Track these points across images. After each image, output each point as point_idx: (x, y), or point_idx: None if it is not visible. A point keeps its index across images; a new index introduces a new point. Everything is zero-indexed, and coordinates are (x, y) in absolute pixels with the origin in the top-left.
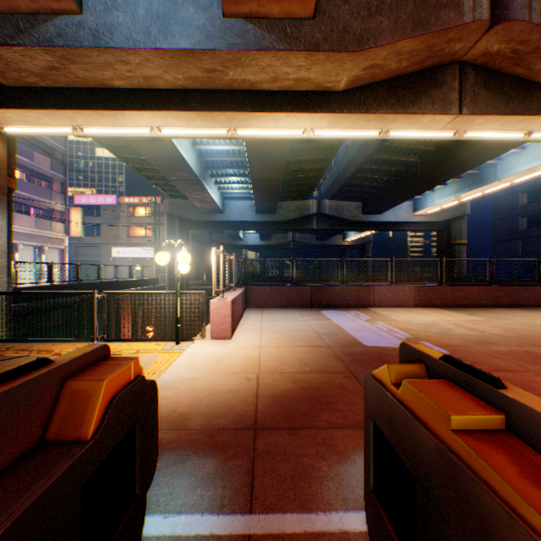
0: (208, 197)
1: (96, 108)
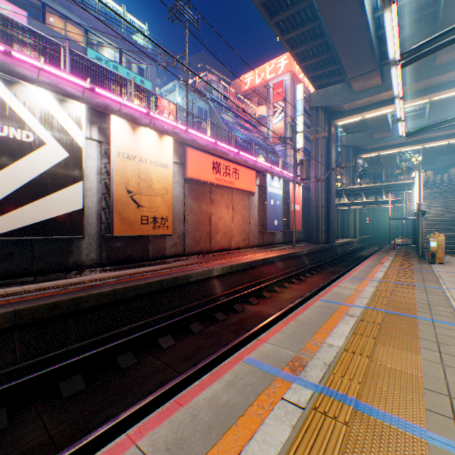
0: (394, 163)
1: (387, 150)
